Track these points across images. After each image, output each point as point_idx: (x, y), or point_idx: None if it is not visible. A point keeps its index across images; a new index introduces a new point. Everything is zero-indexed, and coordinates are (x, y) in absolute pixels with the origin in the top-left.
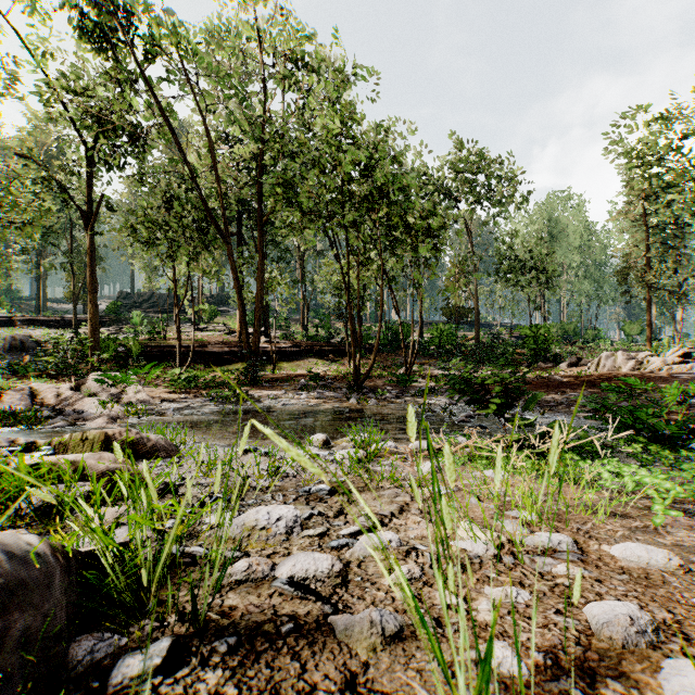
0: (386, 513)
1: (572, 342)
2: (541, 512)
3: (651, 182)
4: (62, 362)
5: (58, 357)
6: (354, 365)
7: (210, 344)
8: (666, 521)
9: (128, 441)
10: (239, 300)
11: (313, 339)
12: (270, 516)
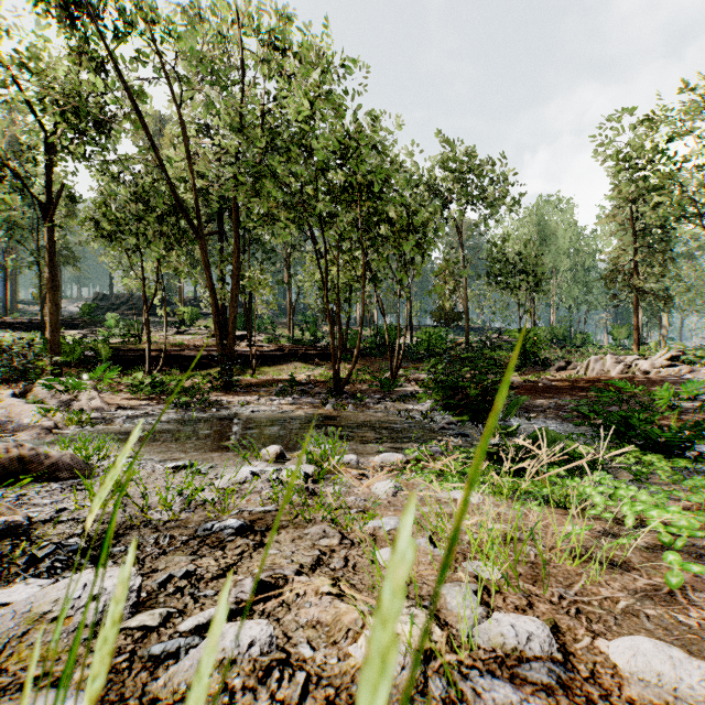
0: (289, 570)
1: (562, 346)
2: (512, 560)
3: (638, 185)
4: (9, 365)
5: (5, 361)
6: (334, 369)
7: (188, 348)
8: (683, 577)
9: (18, 459)
10: (212, 299)
11: (298, 342)
12: (84, 592)
